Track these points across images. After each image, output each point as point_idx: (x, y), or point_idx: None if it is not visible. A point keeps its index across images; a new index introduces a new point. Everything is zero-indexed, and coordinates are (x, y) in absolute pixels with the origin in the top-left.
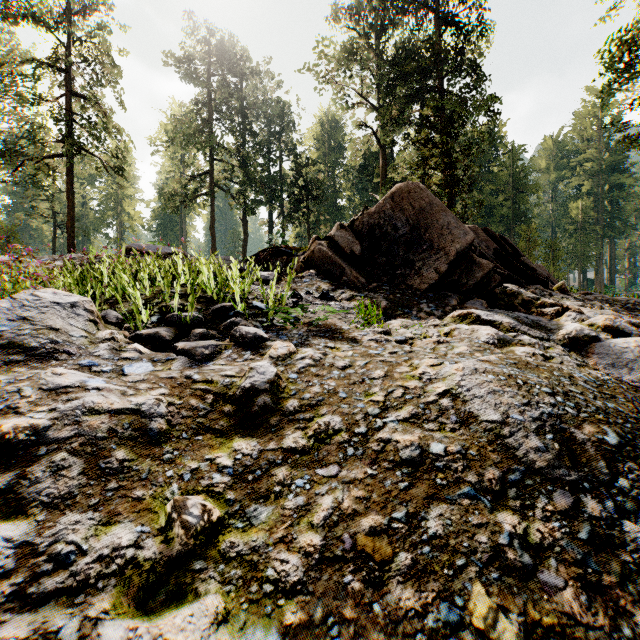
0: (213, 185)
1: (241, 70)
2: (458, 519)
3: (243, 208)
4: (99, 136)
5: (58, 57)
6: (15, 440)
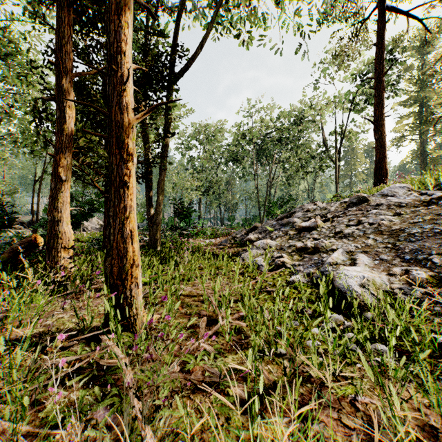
0: None
1: None
2: (439, 211)
3: None
4: None
5: None
6: (379, 204)
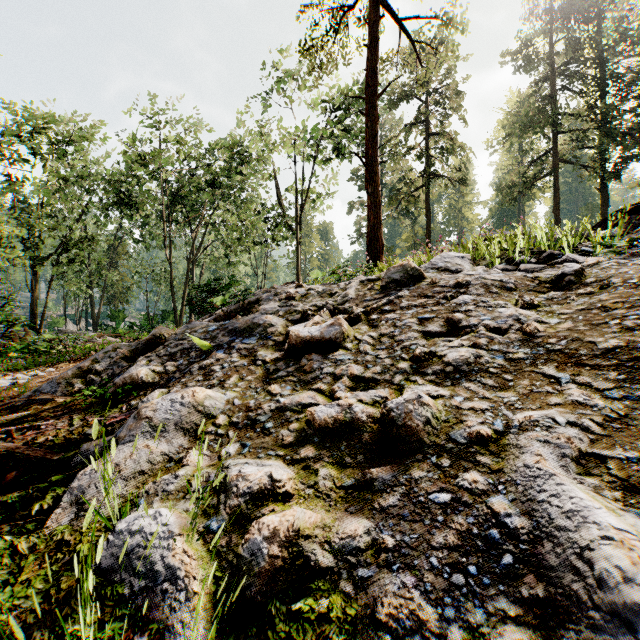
0: (557, 162)
1: (597, 9)
2: None
3: (600, 175)
4: (447, 160)
5: (420, 114)
6: (461, 283)
